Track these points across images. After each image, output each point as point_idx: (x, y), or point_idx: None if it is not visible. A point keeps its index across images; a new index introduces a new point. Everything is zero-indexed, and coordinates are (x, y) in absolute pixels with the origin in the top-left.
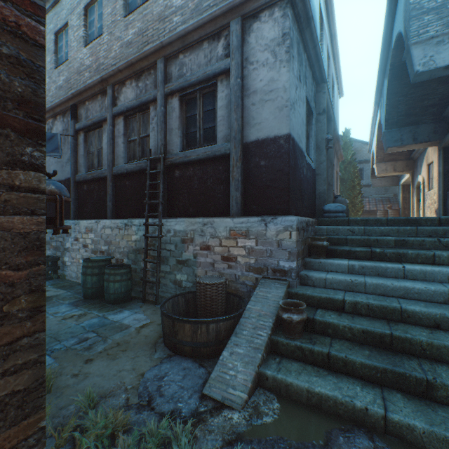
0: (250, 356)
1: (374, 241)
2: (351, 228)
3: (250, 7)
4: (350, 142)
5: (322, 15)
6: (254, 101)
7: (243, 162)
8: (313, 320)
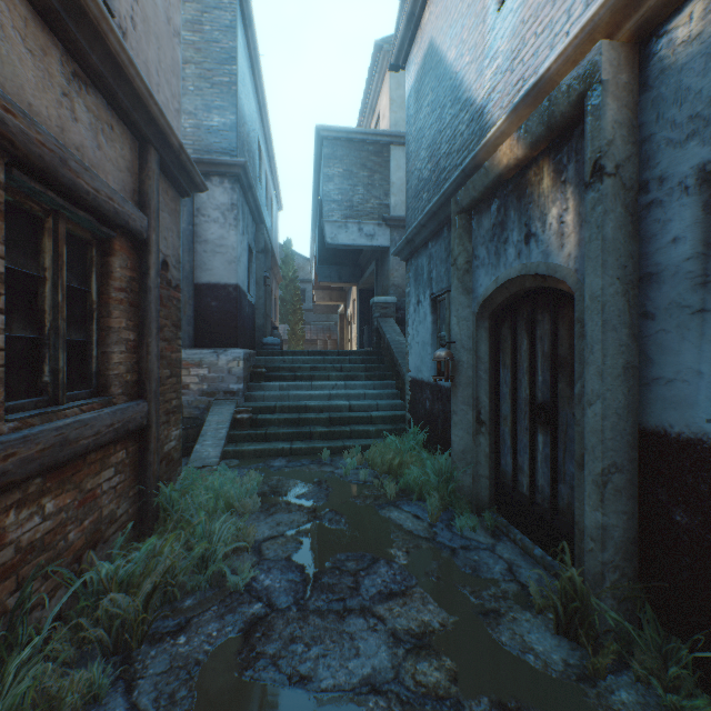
0: (217, 443)
1: (298, 368)
2: (284, 358)
3: (204, 168)
4: (292, 255)
5: (261, 147)
6: (206, 249)
7: (196, 300)
8: (257, 419)
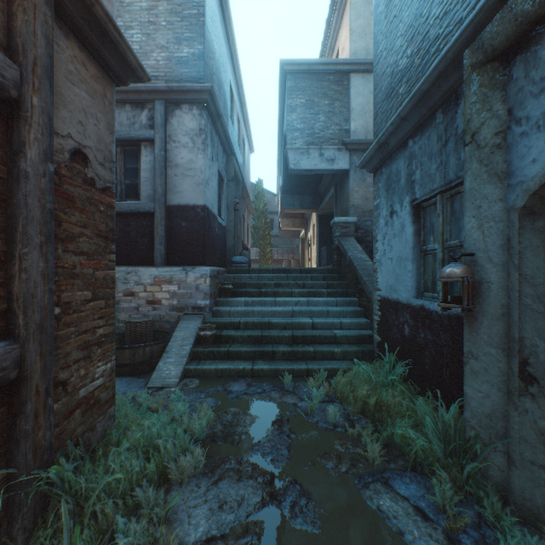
0: (179, 361)
1: (263, 284)
2: (250, 275)
3: (174, 97)
4: (263, 192)
5: (233, 91)
6: (176, 173)
7: (167, 221)
8: (221, 335)
